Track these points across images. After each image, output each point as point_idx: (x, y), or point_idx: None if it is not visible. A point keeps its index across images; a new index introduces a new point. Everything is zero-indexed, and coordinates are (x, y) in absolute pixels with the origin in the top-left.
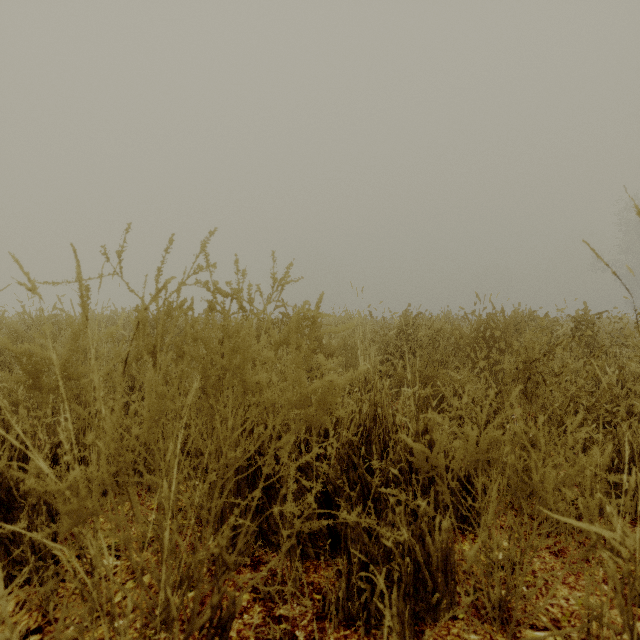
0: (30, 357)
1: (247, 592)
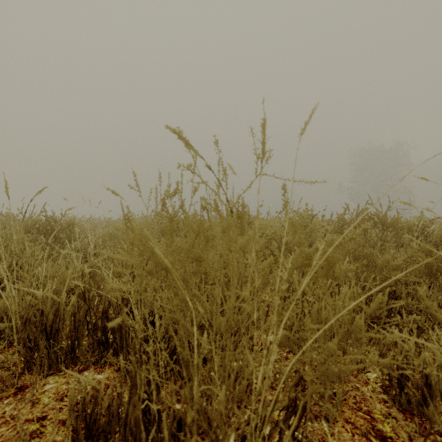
0: None
1: None
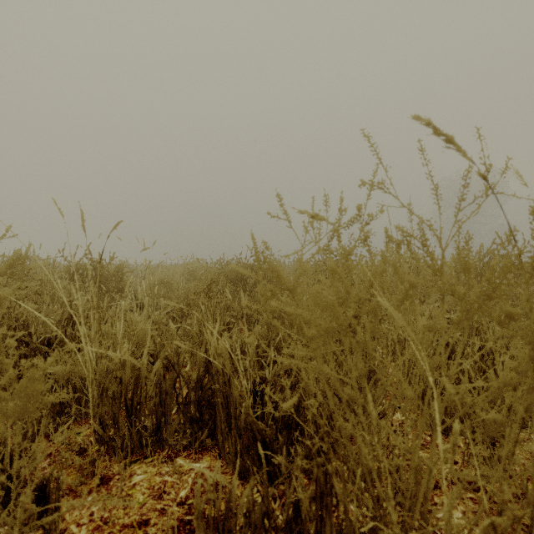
0: None
1: None
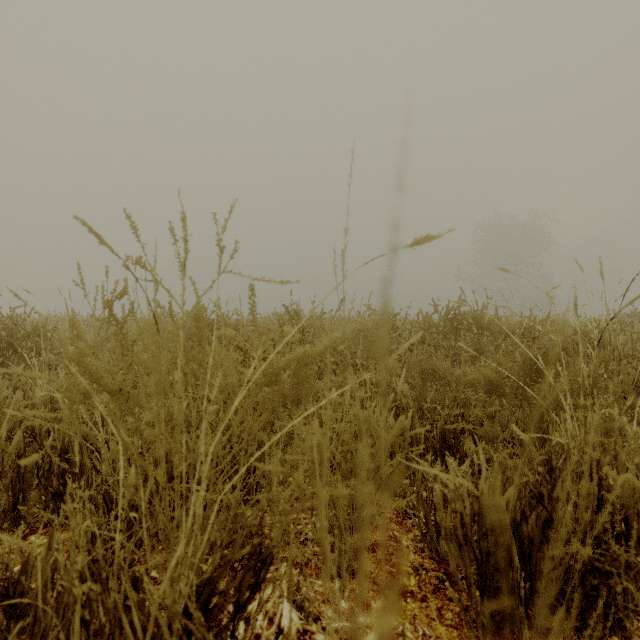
0: None
1: None
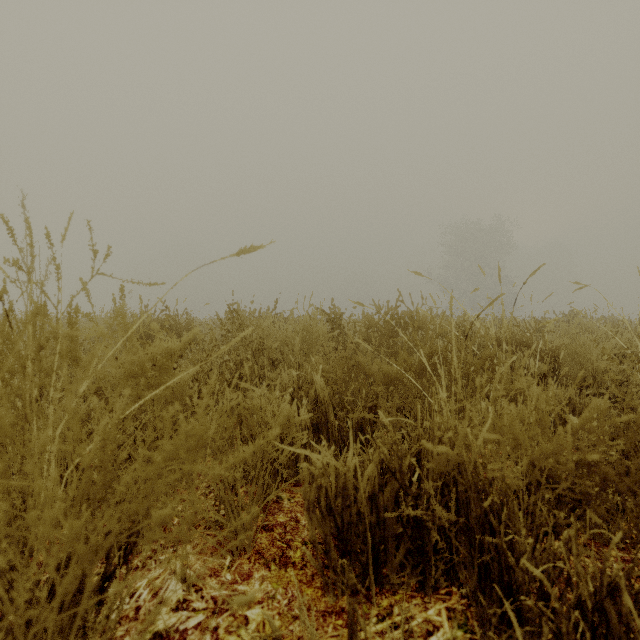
0: None
1: None
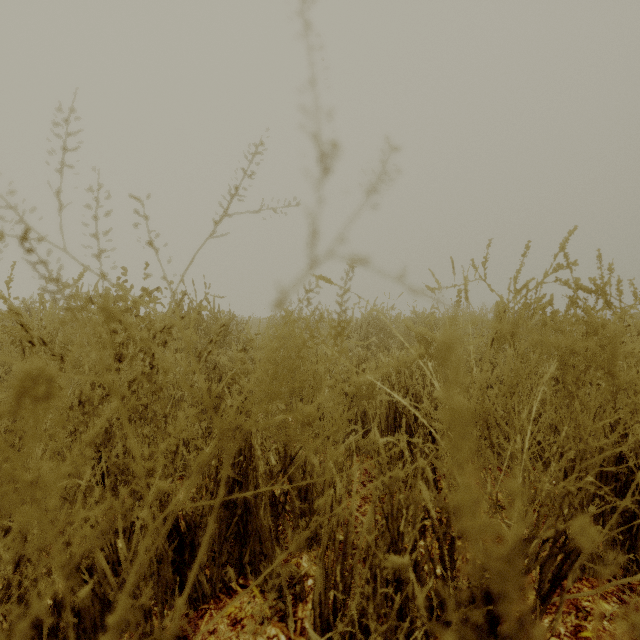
0: (425, 339)
1: (609, 605)
